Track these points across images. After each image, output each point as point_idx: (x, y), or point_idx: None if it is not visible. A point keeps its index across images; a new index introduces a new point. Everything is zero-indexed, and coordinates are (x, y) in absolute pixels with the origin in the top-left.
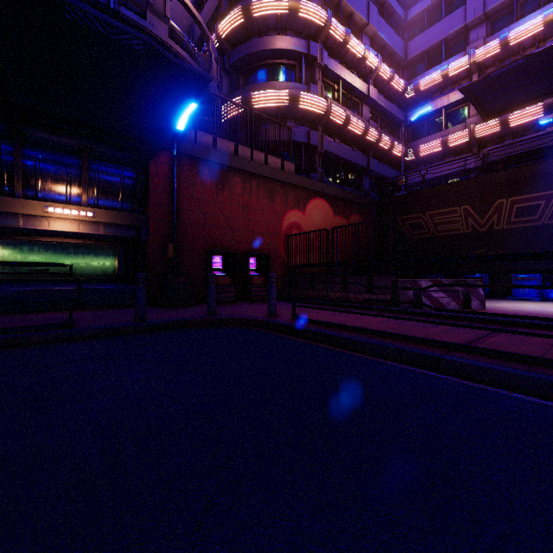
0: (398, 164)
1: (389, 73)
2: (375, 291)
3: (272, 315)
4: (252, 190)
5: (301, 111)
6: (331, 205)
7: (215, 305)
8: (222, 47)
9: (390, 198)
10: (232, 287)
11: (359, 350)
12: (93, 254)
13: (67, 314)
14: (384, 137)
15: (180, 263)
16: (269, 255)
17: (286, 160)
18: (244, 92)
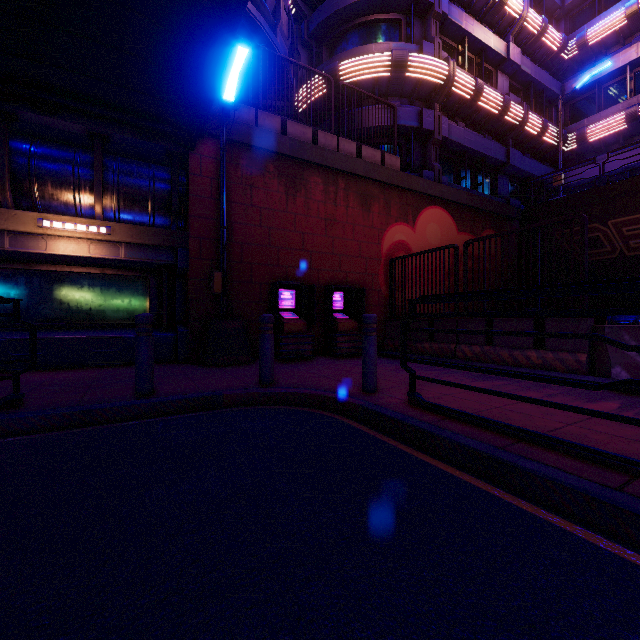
0: (551, 158)
1: (539, 22)
2: (551, 346)
3: (369, 390)
4: (338, 195)
5: (409, 82)
6: (453, 216)
7: (272, 368)
8: (299, 12)
9: (544, 204)
10: (308, 335)
11: (639, 542)
12: (115, 288)
13: (60, 375)
14: (533, 117)
15: (233, 301)
16: (362, 288)
17: (387, 152)
18: (327, 65)
